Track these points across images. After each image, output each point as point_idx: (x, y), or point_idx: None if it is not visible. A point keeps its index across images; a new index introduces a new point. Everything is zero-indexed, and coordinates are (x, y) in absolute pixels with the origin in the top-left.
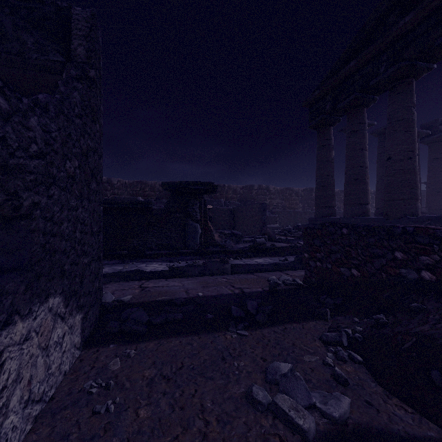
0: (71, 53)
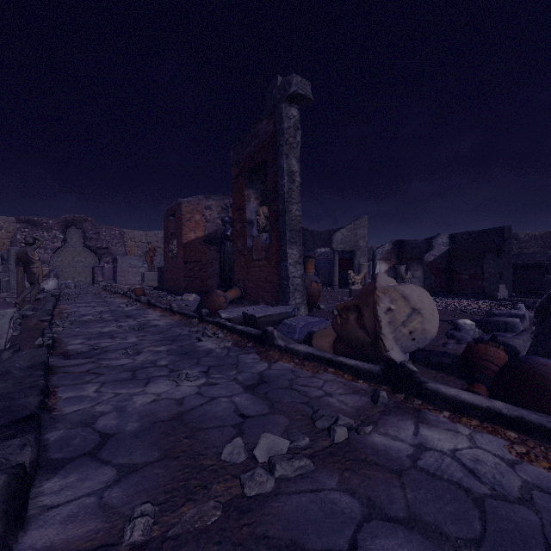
0: (504, 237)
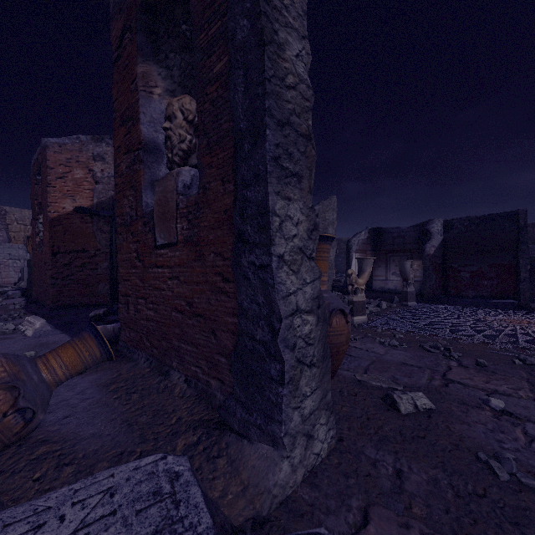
0: (519, 224)
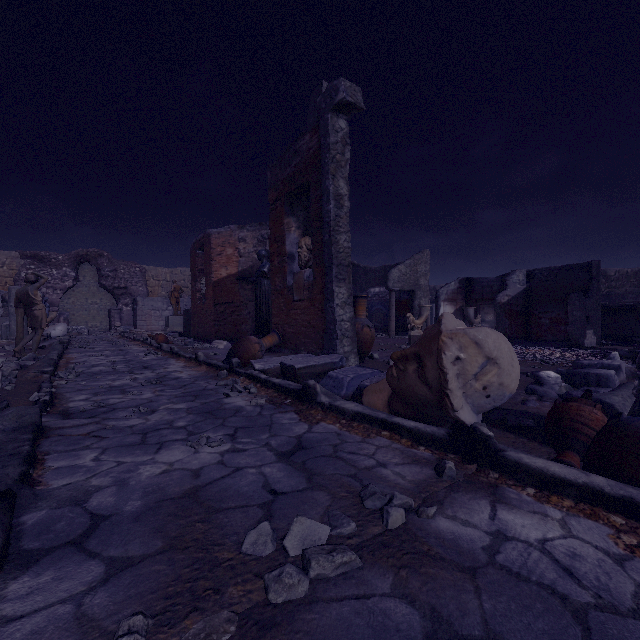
0: (592, 274)
